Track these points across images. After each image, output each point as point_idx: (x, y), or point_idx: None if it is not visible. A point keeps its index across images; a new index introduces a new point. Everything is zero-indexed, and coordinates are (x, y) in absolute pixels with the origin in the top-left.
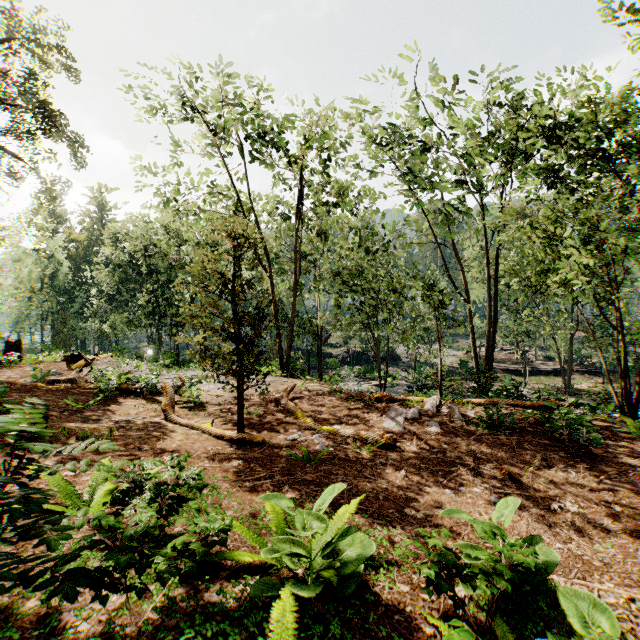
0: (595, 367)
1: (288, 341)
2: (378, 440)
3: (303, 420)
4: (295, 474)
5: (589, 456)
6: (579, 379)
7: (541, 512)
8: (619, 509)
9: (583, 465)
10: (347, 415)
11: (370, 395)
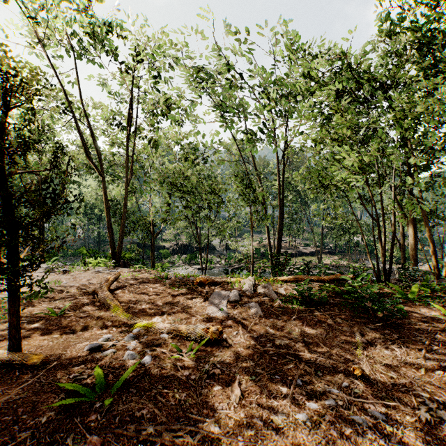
0: (332, 249)
1: (119, 234)
2: (202, 335)
3: (119, 315)
4: None
5: (392, 325)
6: (324, 257)
7: (418, 431)
8: None
9: (395, 337)
10: (170, 303)
11: (194, 279)
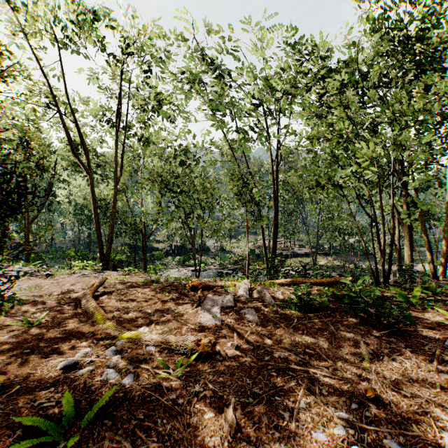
0: (326, 250)
1: (108, 235)
2: (193, 347)
3: (102, 324)
4: None
5: (397, 333)
6: (319, 258)
7: None
8: None
9: (402, 346)
10: (159, 310)
11: (186, 283)
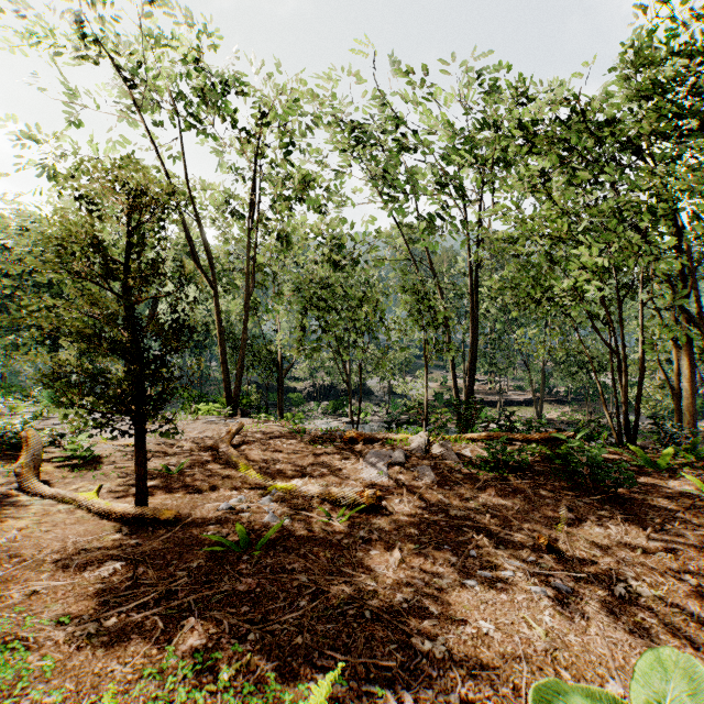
0: (561, 396)
1: (237, 370)
2: (356, 500)
3: (249, 475)
4: (217, 583)
5: (617, 500)
6: (548, 408)
7: (606, 604)
8: (694, 582)
9: (616, 514)
10: (312, 464)
11: (342, 435)
